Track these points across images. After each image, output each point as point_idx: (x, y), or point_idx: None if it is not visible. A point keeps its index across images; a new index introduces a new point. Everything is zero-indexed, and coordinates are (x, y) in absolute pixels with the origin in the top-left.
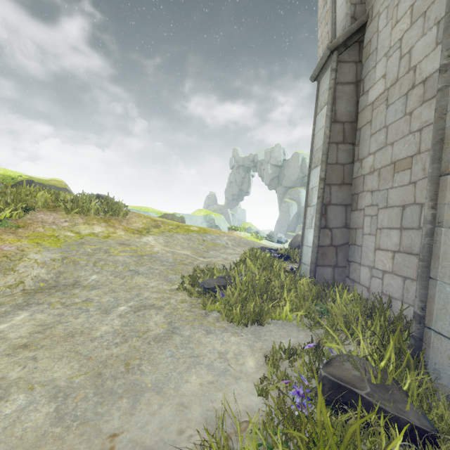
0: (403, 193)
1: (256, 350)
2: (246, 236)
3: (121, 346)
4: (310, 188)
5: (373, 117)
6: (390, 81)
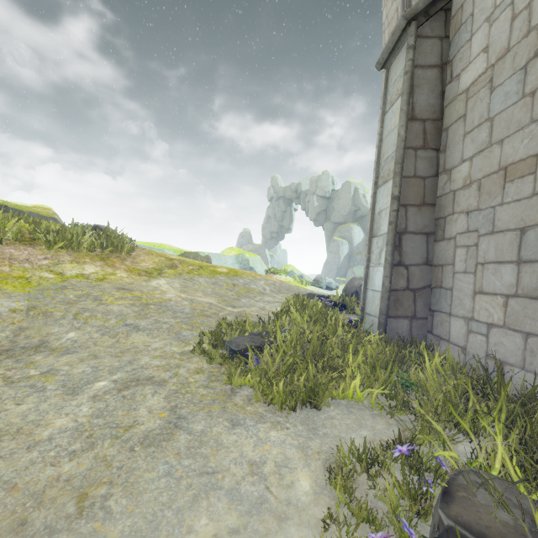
0: (522, 210)
1: (311, 455)
2: (288, 281)
3: (81, 457)
4: (377, 211)
5: (469, 108)
6: (496, 54)
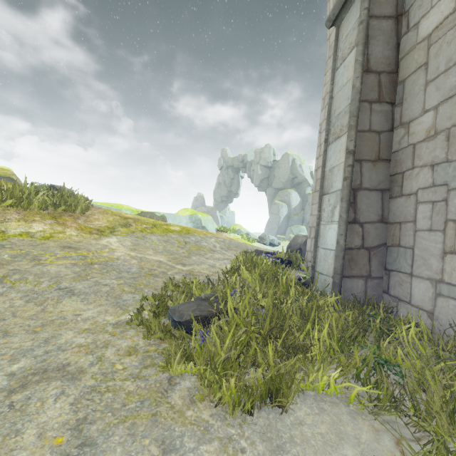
0: None
1: None
2: (236, 238)
3: None
4: (327, 169)
5: (432, 55)
6: None
